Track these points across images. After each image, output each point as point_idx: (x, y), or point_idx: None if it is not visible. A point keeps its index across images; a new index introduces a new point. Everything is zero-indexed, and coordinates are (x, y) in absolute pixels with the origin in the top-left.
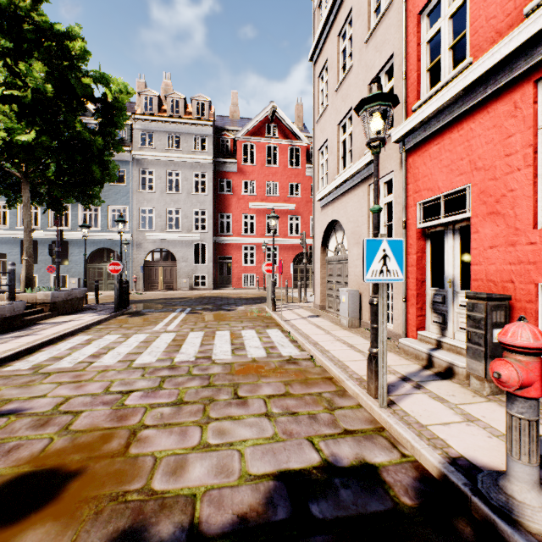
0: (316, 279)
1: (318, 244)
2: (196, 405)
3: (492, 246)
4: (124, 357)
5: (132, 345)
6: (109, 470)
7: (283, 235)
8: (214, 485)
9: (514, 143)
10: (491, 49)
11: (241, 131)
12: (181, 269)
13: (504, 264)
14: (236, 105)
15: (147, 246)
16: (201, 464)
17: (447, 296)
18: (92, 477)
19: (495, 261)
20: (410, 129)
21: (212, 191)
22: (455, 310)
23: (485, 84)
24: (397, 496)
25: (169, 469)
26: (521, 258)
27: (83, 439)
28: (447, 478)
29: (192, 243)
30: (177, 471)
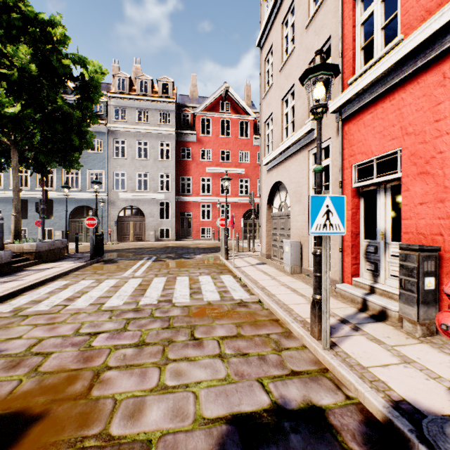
0: (262, 232)
1: (265, 202)
2: (156, 346)
3: (422, 203)
4: (95, 301)
5: (103, 290)
6: (70, 413)
7: (234, 194)
8: (169, 430)
9: (443, 110)
10: (422, 25)
11: (199, 107)
12: (149, 223)
13: (433, 219)
14: (195, 86)
15: (120, 204)
16: (158, 407)
17: (379, 247)
18: (54, 421)
19: (425, 216)
20: (346, 101)
21: (175, 158)
22: (386, 259)
23: (416, 57)
24: (345, 442)
25: (128, 412)
26: (449, 213)
27: (49, 380)
28: (392, 423)
29: (158, 201)
30: (135, 414)
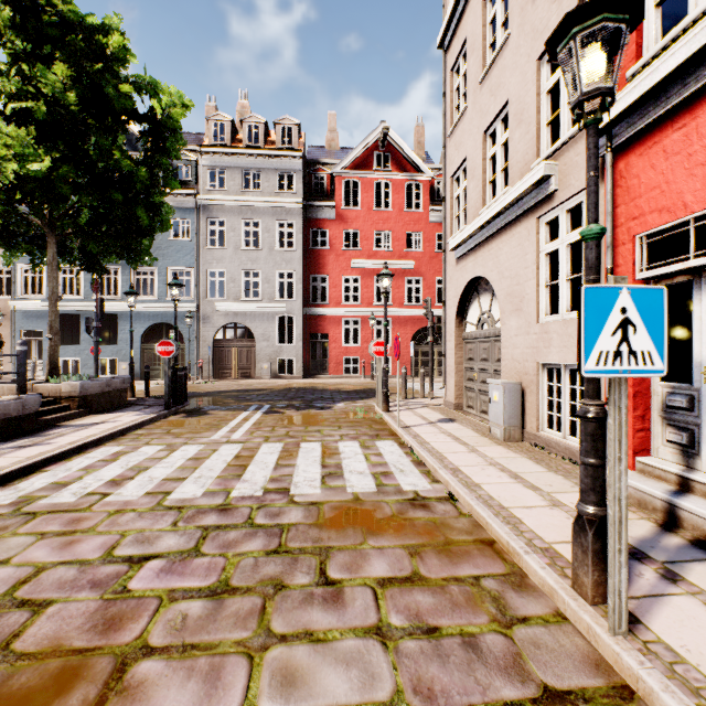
0: (448, 365)
1: (452, 313)
2: (249, 597)
3: None
4: (157, 487)
5: (174, 465)
6: None
7: (398, 303)
8: None
9: None
10: None
11: (341, 164)
12: (261, 351)
13: None
14: (335, 131)
15: (217, 321)
16: None
17: (699, 398)
18: None
19: None
20: (625, 109)
21: (302, 246)
22: None
23: None
24: None
25: None
26: None
27: (23, 679)
28: None
29: (276, 316)
30: None
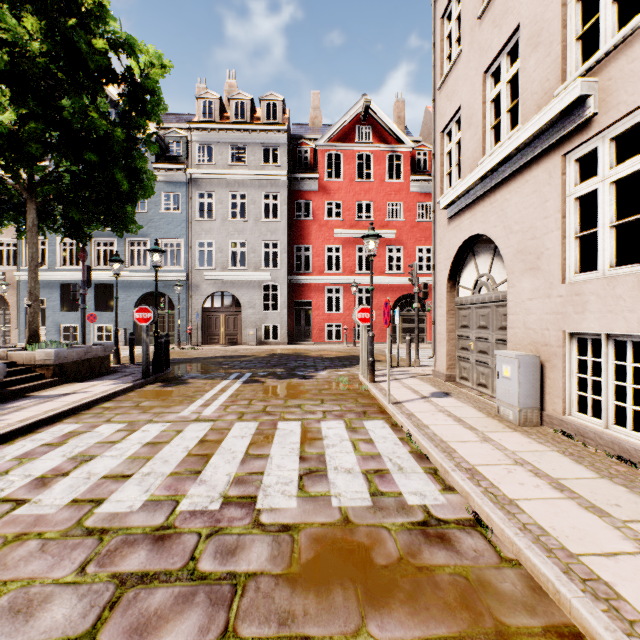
0: (438, 333)
1: (443, 277)
2: None
3: None
4: (89, 490)
5: (125, 453)
6: None
7: (379, 271)
8: None
9: None
10: None
11: (324, 137)
12: (247, 318)
13: None
14: (318, 109)
15: (206, 289)
16: None
17: None
18: None
19: None
20: None
21: (287, 217)
22: None
23: None
24: None
25: None
26: None
27: None
28: None
29: (261, 284)
30: None
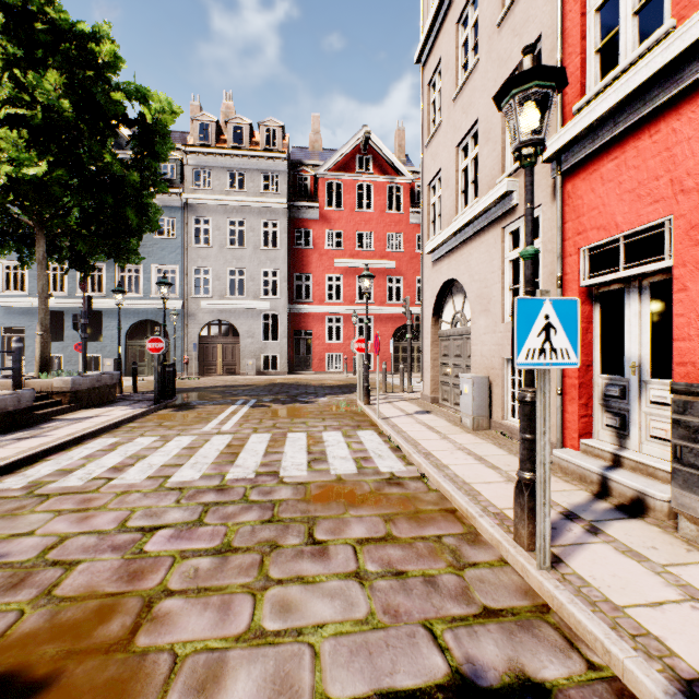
0: (425, 361)
1: (429, 313)
2: (249, 554)
3: None
4: (157, 472)
5: (170, 453)
6: (96, 680)
7: (379, 301)
8: None
9: None
10: None
11: (324, 166)
12: (246, 347)
13: None
14: (318, 132)
15: (202, 318)
16: (248, 673)
17: (629, 388)
18: (66, 694)
19: None
20: (570, 140)
21: (287, 245)
22: (642, 409)
23: None
24: None
25: (194, 682)
26: None
27: (69, 614)
28: None
29: (260, 313)
30: (206, 686)
